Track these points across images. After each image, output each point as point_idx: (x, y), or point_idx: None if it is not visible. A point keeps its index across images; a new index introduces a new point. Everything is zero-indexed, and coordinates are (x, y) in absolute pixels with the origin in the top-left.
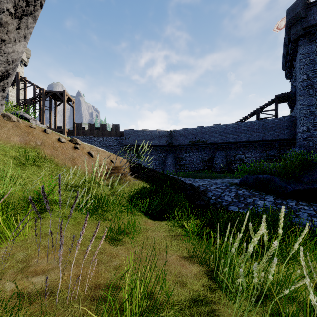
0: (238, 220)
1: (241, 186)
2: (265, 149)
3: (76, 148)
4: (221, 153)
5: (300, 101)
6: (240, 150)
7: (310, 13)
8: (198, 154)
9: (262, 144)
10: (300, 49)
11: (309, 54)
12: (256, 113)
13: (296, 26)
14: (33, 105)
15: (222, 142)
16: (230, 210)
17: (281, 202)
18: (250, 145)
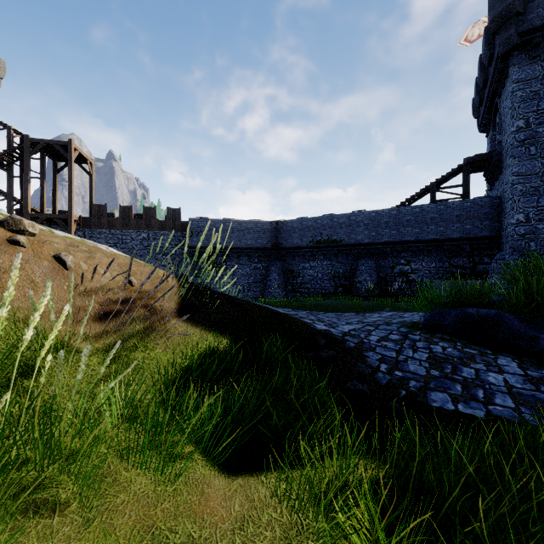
0: (537, 500)
1: (433, 333)
2: (447, 255)
3: (15, 245)
4: (367, 263)
5: (514, 168)
6: (402, 258)
7: (532, 6)
8: (327, 265)
9: (441, 246)
10: (513, 73)
11: (530, 82)
12: (431, 191)
13: (507, 30)
14: (8, 167)
15: (369, 242)
16: (436, 406)
17: (542, 376)
18: (421, 248)
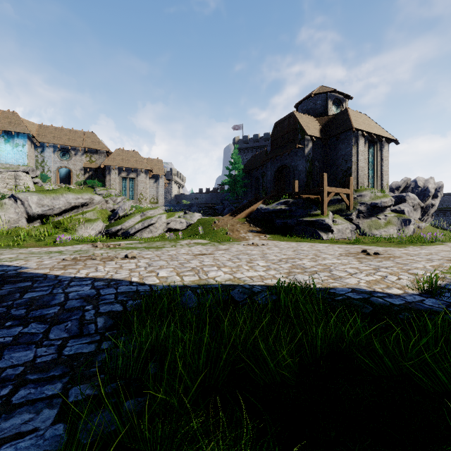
0: None
1: None
2: None
3: None
4: None
5: None
6: None
7: None
8: (446, 219)
9: None
10: None
11: None
12: None
13: None
14: None
15: None
16: None
17: None
18: None
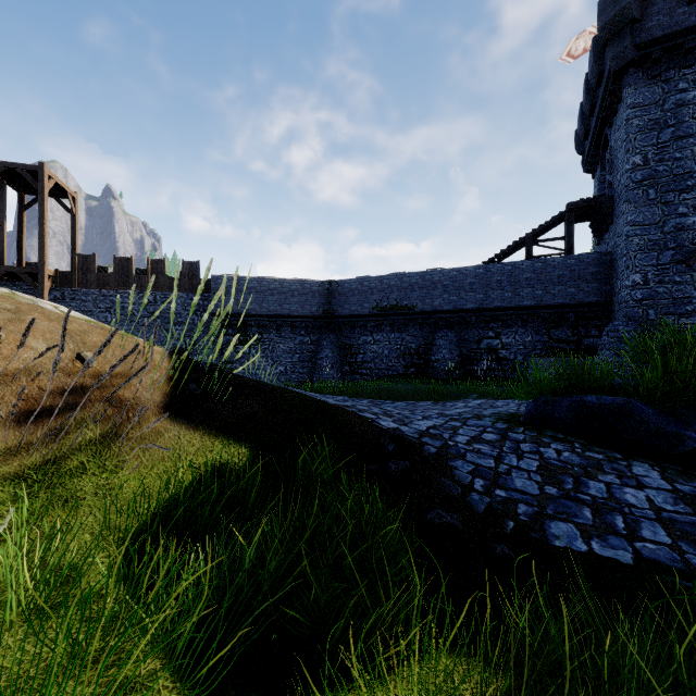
0: None
1: (541, 430)
2: (547, 326)
3: None
4: (447, 336)
5: (629, 216)
6: (490, 329)
7: (651, 12)
8: (395, 338)
9: (539, 315)
10: (628, 96)
11: (649, 108)
12: (526, 244)
13: (621, 41)
14: None
15: (449, 309)
16: (561, 547)
17: None
18: (514, 317)
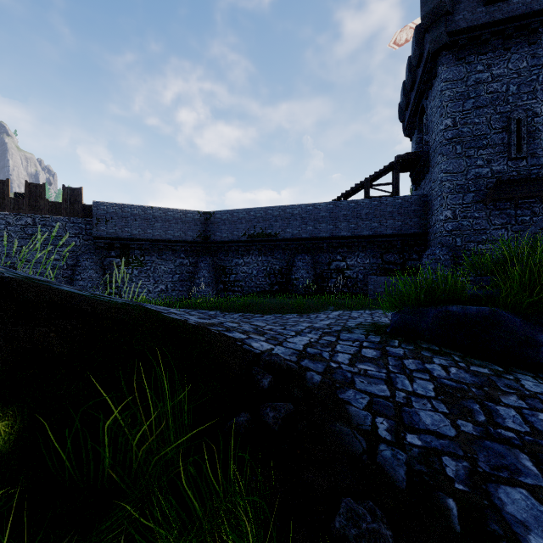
0: None
1: (416, 343)
2: (381, 251)
3: None
4: (305, 259)
5: (443, 165)
6: (338, 254)
7: (459, 8)
8: (262, 261)
9: (375, 242)
10: (442, 72)
11: (457, 83)
12: (365, 187)
13: (437, 28)
14: None
15: (306, 237)
16: None
17: None
18: (356, 244)
